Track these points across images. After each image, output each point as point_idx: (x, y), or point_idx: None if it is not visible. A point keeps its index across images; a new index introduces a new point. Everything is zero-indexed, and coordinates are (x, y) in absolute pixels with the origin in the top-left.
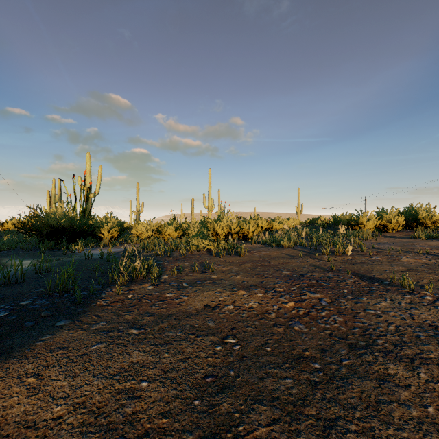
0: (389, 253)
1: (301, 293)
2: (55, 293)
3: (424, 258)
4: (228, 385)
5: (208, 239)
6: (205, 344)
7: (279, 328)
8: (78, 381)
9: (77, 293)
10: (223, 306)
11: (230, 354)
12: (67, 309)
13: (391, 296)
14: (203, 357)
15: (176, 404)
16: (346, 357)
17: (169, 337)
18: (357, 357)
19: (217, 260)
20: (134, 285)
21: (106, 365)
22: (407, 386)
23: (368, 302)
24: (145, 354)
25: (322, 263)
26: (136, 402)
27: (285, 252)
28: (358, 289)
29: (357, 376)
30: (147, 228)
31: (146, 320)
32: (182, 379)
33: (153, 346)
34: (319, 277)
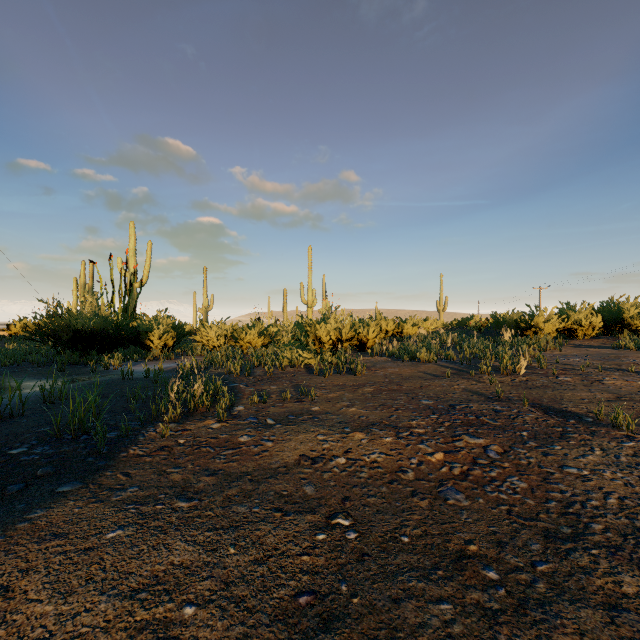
0: (584, 371)
1: (453, 436)
2: (67, 435)
3: (639, 380)
4: (336, 613)
5: (307, 350)
6: (298, 529)
7: (422, 499)
8: (73, 603)
9: (98, 436)
10: (330, 458)
11: (341, 549)
12: (80, 463)
13: (600, 444)
14: (294, 555)
15: None
16: (541, 558)
17: (238, 516)
18: (562, 557)
19: (321, 382)
20: (190, 422)
21: (127, 570)
22: None
23: (565, 454)
24: (196, 549)
25: (482, 386)
26: None
27: (424, 370)
28: (544, 430)
29: (567, 599)
30: (218, 333)
31: (204, 483)
32: (256, 600)
33: (211, 532)
34: (479, 410)
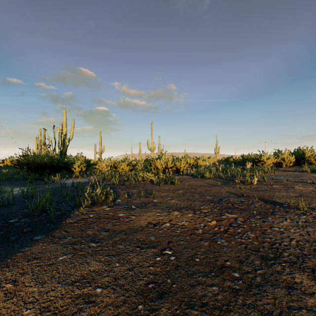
0: (285, 183)
1: (221, 213)
2: (36, 213)
3: (311, 187)
4: (165, 291)
5: (150, 172)
6: (148, 255)
7: (205, 242)
8: (46, 287)
9: (52, 213)
10: (162, 224)
11: (167, 264)
12: (44, 226)
13: (290, 216)
14: (146, 266)
15: (123, 308)
16: (259, 267)
17: (119, 249)
18: (268, 267)
19: (157, 188)
20: (95, 207)
21: (69, 273)
22: (311, 293)
23: (273, 221)
24: (101, 264)
25: (235, 190)
26: (91, 307)
27: (207, 182)
28: (264, 210)
29: (269, 284)
30: (107, 164)
31: (103, 235)
32: (129, 286)
33: (107, 256)
34: (234, 201)
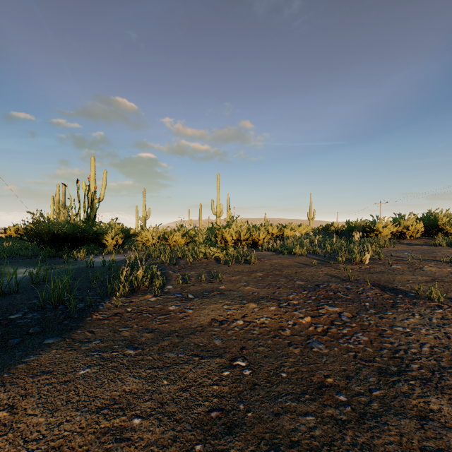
0: (410, 261)
1: (318, 306)
2: (49, 306)
3: (449, 267)
4: (236, 422)
5: (216, 246)
6: (210, 368)
7: (295, 348)
8: (58, 416)
9: (71, 306)
10: (232, 321)
11: (240, 381)
12: (59, 324)
13: (419, 311)
14: (208, 385)
15: (173, 450)
16: (376, 386)
17: (169, 359)
18: (390, 386)
19: (226, 269)
20: (135, 296)
21: (94, 395)
22: None
23: (394, 318)
24: (141, 381)
25: (338, 272)
26: (125, 447)
27: (298, 260)
28: (381, 301)
29: (392, 413)
30: (153, 235)
31: (145, 338)
32: (182, 414)
33: (150, 370)
34: (336, 288)
